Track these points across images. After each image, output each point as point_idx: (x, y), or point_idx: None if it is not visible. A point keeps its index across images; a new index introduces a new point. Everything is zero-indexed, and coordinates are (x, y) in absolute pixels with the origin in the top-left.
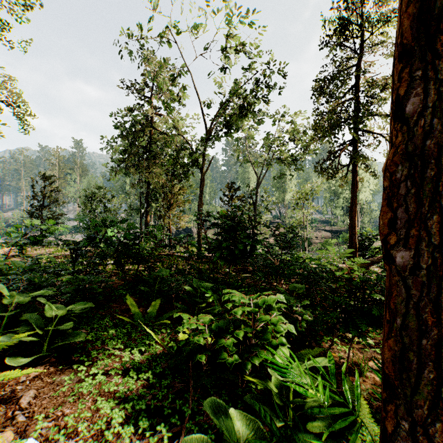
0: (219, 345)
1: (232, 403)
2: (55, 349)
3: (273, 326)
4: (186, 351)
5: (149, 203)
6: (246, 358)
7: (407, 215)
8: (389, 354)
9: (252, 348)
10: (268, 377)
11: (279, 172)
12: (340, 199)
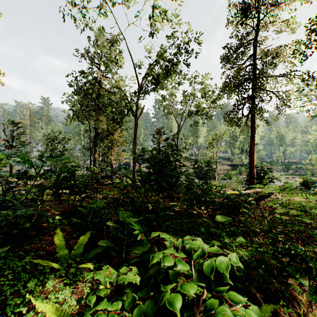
0: None
1: None
2: None
3: None
4: None
5: (97, 144)
6: None
7: None
8: None
9: None
10: None
11: (194, 121)
12: (237, 142)
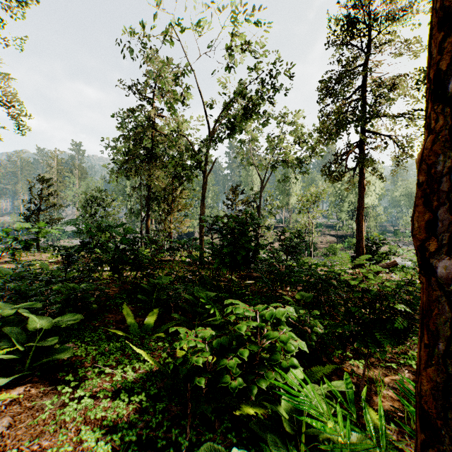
0: (220, 366)
1: (235, 430)
2: (39, 367)
3: (283, 344)
4: (183, 372)
5: (150, 206)
6: (251, 380)
7: (450, 216)
8: (428, 385)
9: (259, 369)
10: (275, 398)
11: (283, 175)
12: (345, 203)
